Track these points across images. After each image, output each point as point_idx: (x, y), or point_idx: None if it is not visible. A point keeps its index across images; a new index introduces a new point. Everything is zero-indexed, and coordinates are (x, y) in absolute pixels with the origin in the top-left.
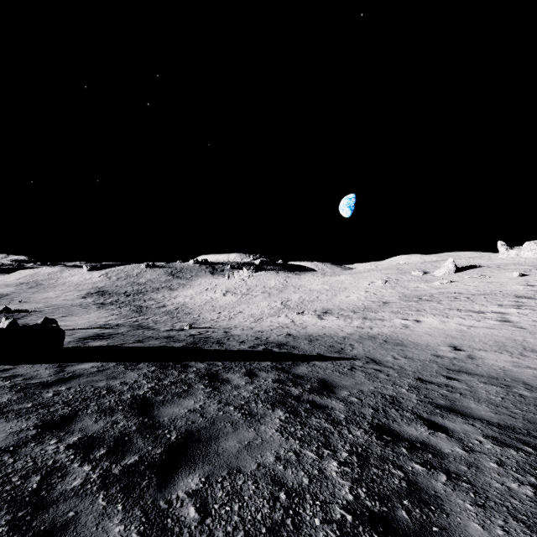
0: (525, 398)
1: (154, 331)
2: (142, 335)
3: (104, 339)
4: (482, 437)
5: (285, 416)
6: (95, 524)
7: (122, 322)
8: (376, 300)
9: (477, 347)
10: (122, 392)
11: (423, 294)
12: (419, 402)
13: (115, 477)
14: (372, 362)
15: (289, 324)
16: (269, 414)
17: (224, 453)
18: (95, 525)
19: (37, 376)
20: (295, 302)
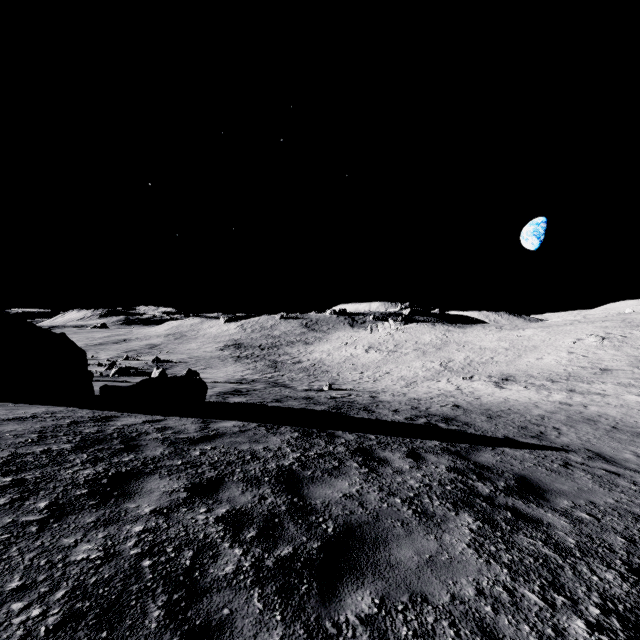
0: None
1: (291, 389)
2: (279, 393)
3: (242, 395)
4: None
5: (477, 525)
6: (252, 634)
7: (258, 378)
8: (587, 366)
9: None
10: (266, 459)
11: None
12: None
13: (269, 571)
14: (600, 459)
15: (453, 392)
16: (452, 517)
17: (399, 566)
18: (252, 636)
19: (184, 430)
20: (460, 363)
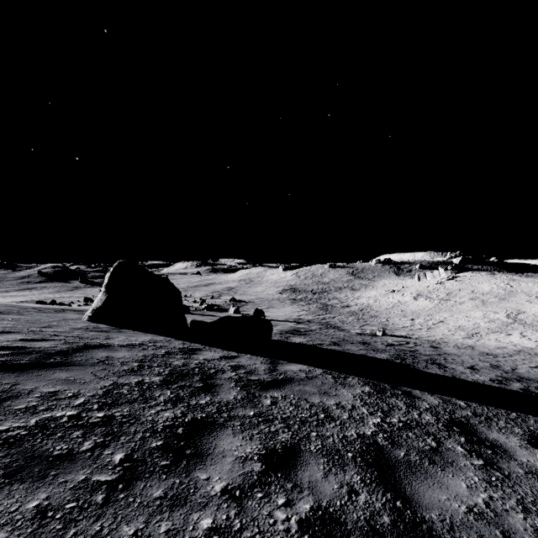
0: None
1: (345, 332)
2: (335, 335)
3: (302, 335)
4: None
5: None
6: None
7: (312, 318)
8: None
9: None
10: (342, 422)
11: None
12: None
13: None
14: None
15: (536, 349)
16: None
17: None
18: None
19: (255, 371)
20: (534, 316)
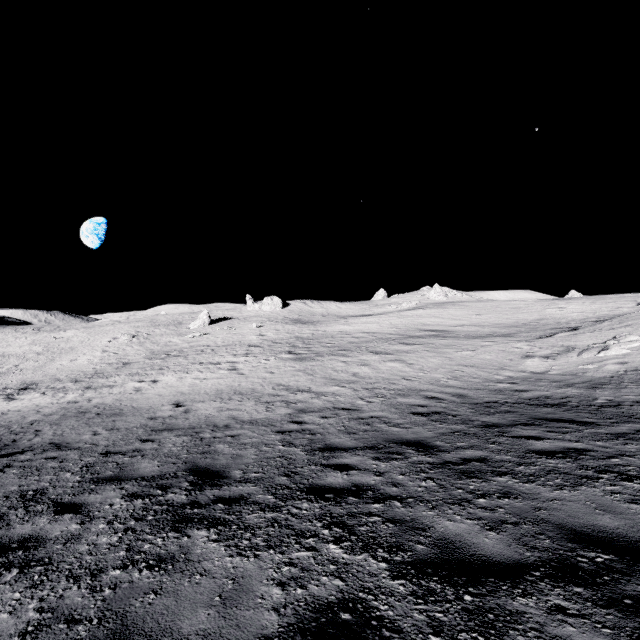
0: (203, 441)
1: None
2: None
3: None
4: (120, 498)
5: None
6: None
7: None
8: (115, 362)
9: (198, 400)
10: None
11: (173, 350)
12: (76, 484)
13: None
14: (53, 449)
15: None
16: None
17: None
18: None
19: None
20: None
